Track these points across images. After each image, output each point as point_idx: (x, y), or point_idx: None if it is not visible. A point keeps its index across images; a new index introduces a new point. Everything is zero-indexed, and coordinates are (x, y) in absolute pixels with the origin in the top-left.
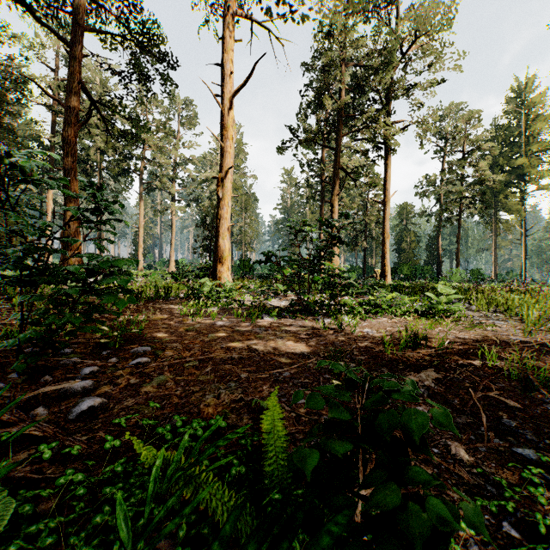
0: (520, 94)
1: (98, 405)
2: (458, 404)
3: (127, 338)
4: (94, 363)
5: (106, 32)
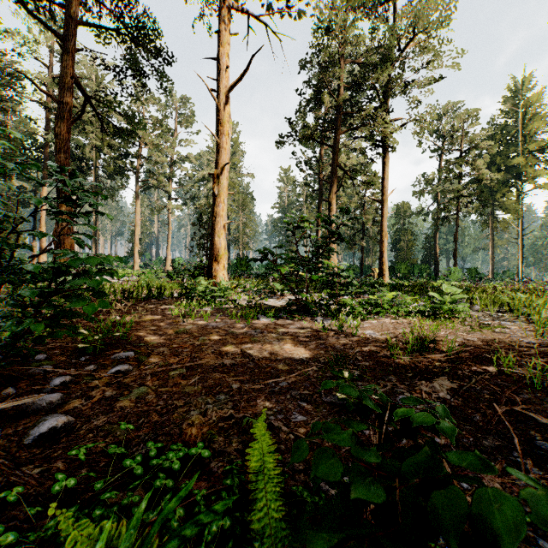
0: (517, 93)
1: (62, 425)
2: (480, 421)
3: (111, 341)
4: (67, 372)
5: (100, 26)
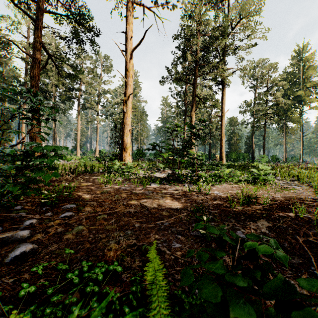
0: (299, 53)
1: (29, 250)
2: (288, 247)
3: (62, 198)
4: (34, 217)
5: (57, 13)
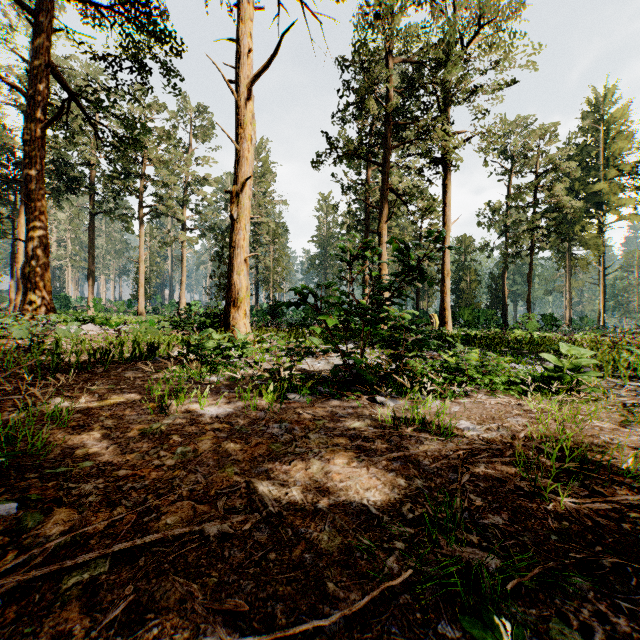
0: (598, 107)
1: None
2: None
3: (4, 462)
4: None
5: (86, 0)
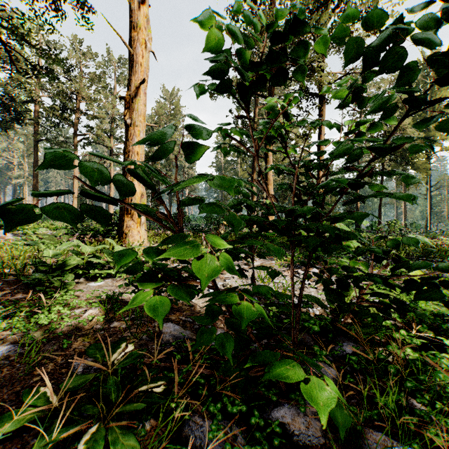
0: (426, 66)
1: None
2: None
3: None
4: None
5: None
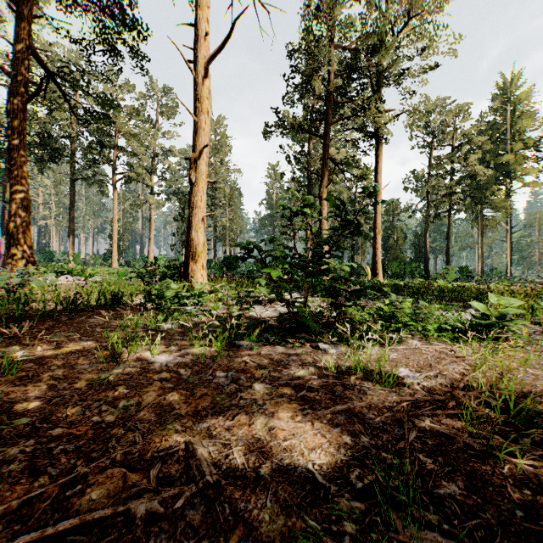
0: (506, 90)
1: None
2: None
3: None
4: None
5: None
